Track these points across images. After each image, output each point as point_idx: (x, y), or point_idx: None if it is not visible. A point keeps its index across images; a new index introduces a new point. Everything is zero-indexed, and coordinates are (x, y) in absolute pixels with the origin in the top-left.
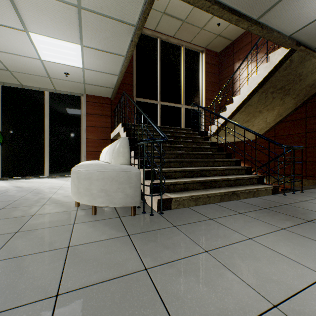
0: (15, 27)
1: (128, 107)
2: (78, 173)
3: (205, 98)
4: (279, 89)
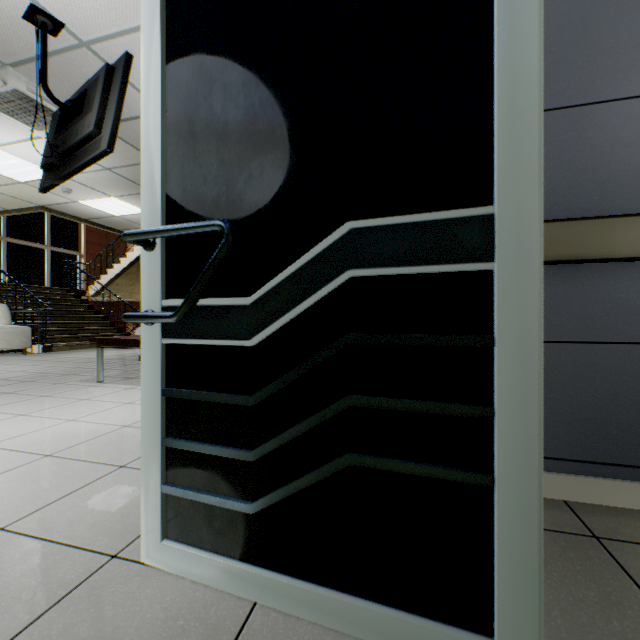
0: None
1: None
2: None
3: (87, 240)
4: None
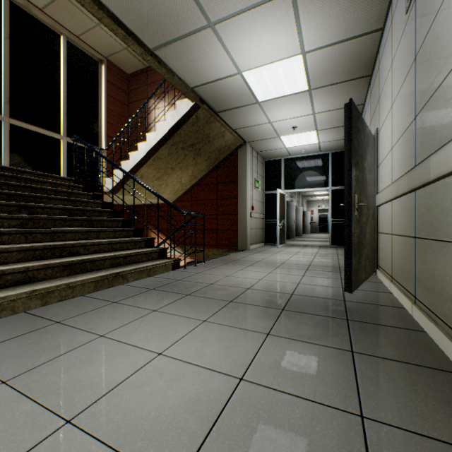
0: None
1: None
2: None
3: (107, 134)
4: (190, 146)
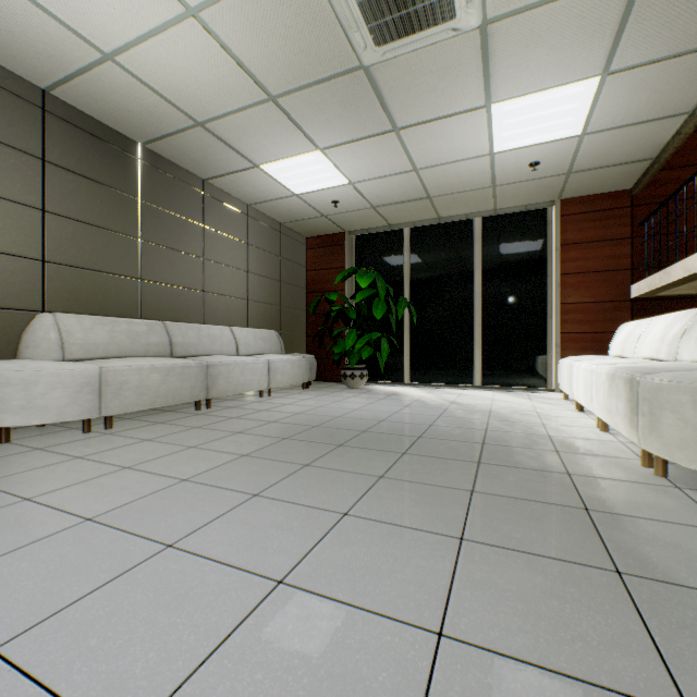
0: (470, 108)
1: (692, 199)
2: (696, 391)
3: None
4: None
